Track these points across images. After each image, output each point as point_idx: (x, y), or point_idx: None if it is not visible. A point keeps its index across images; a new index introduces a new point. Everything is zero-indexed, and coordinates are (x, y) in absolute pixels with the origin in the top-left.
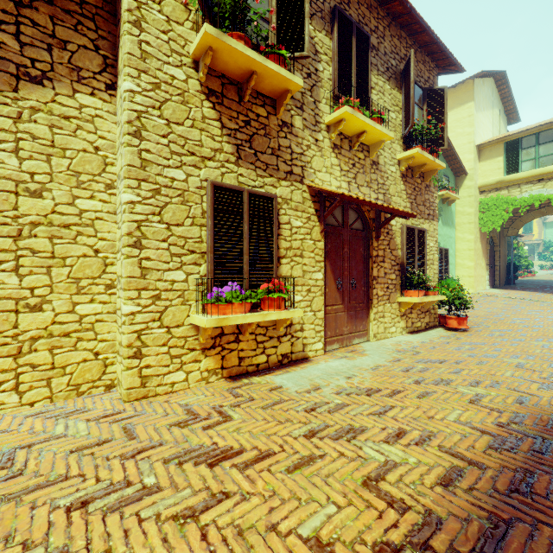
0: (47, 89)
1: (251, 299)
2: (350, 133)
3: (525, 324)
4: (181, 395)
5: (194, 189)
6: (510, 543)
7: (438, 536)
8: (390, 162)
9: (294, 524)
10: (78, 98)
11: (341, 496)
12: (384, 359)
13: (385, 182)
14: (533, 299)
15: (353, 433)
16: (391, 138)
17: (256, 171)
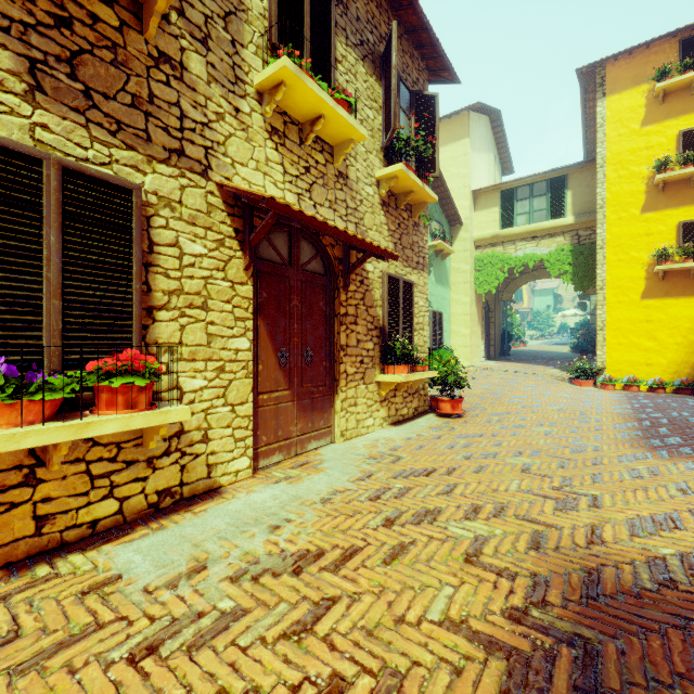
0: None
1: (42, 393)
2: (300, 116)
3: (524, 403)
4: None
5: None
6: None
7: None
8: (365, 179)
9: None
10: None
11: None
12: (348, 477)
13: (358, 207)
14: (528, 372)
15: None
16: (364, 138)
17: (88, 129)
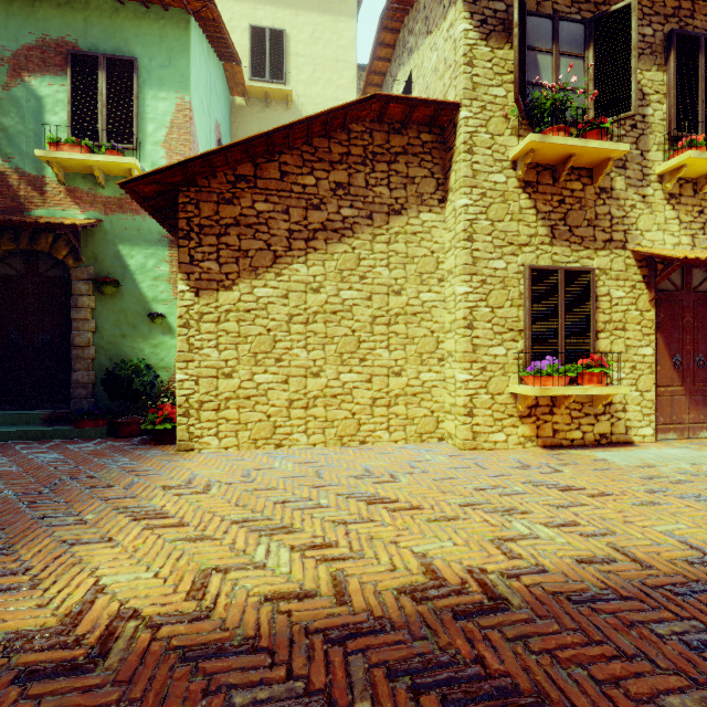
0: (404, 216)
1: (570, 373)
2: (694, 175)
3: None
4: (505, 452)
5: (512, 275)
6: None
7: None
8: None
9: (647, 525)
10: (421, 217)
11: (691, 523)
12: None
13: None
14: None
15: (702, 498)
16: None
17: (570, 247)
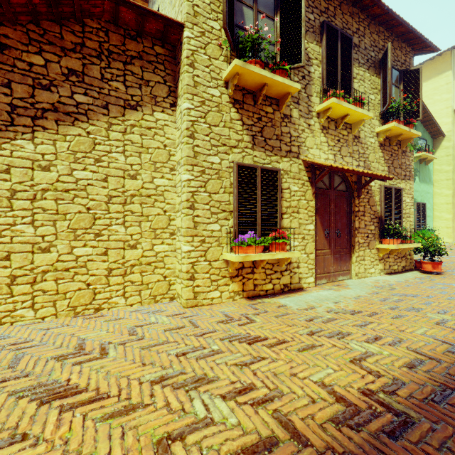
0: (139, 112)
1: (263, 243)
2: (335, 116)
3: None
4: (218, 306)
5: (225, 169)
6: (453, 398)
7: (402, 390)
8: (369, 135)
9: (307, 375)
10: (155, 115)
11: (336, 365)
12: (365, 292)
13: (365, 152)
14: None
15: (342, 335)
16: (371, 117)
17: (265, 152)
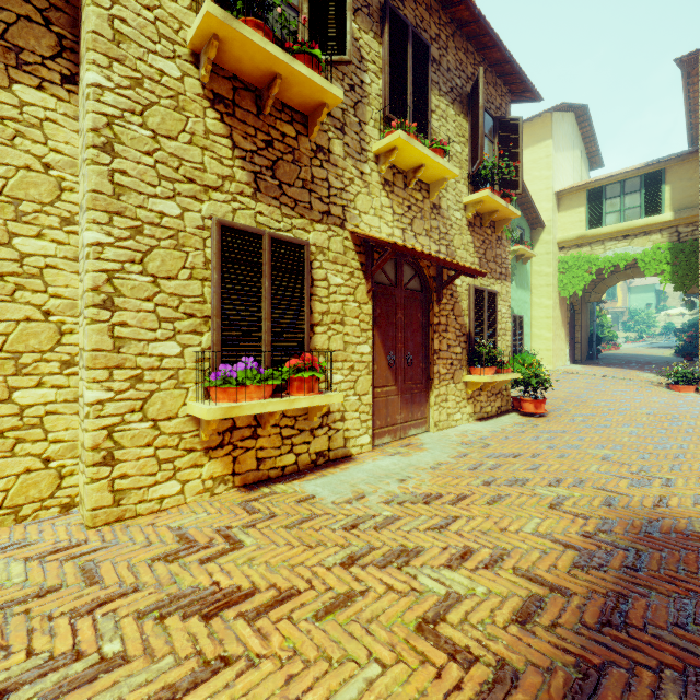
0: None
1: (272, 380)
2: (405, 166)
3: (611, 407)
4: (174, 514)
5: (194, 229)
6: (603, 698)
7: (514, 697)
8: (454, 206)
9: (320, 697)
10: (17, 91)
11: (388, 649)
12: (447, 455)
13: (449, 231)
14: (618, 376)
15: (406, 556)
16: (456, 176)
17: (281, 209)
